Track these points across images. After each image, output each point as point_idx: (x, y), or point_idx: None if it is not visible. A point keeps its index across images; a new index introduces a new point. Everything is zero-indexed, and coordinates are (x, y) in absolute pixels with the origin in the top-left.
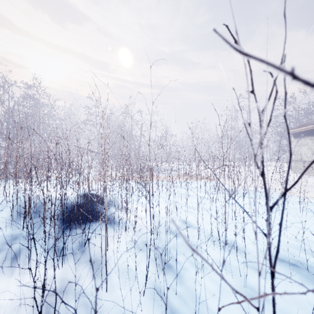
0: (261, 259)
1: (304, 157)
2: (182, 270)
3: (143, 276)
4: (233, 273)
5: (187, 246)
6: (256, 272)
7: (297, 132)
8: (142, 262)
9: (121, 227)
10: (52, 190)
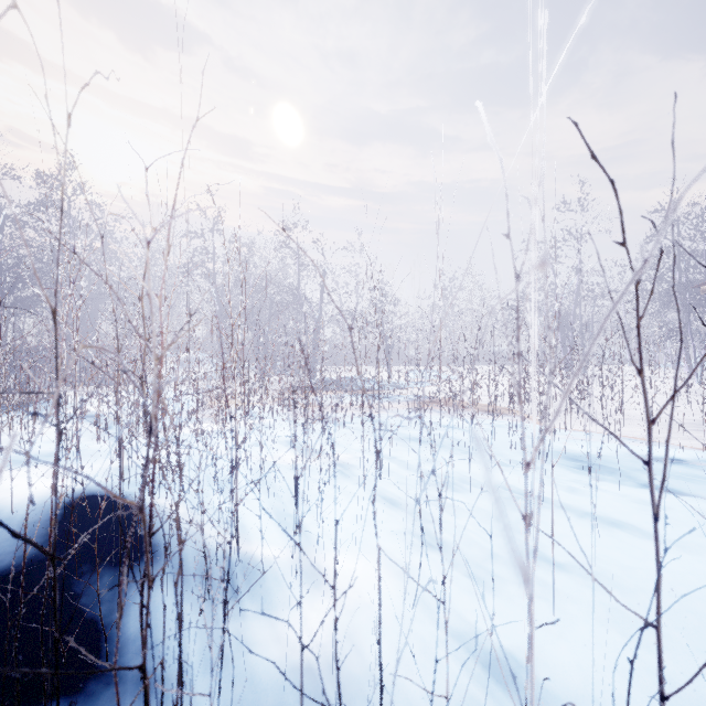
0: None
1: None
2: None
3: None
4: None
5: None
6: None
7: None
8: None
9: None
10: None
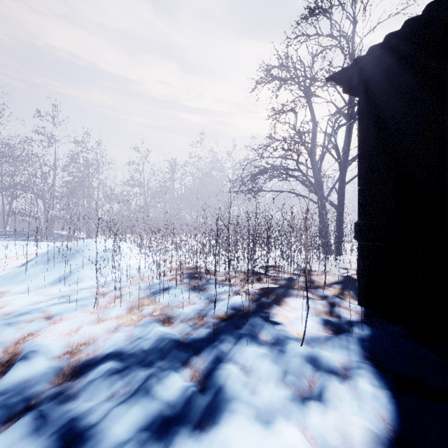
0: None
1: None
2: None
3: None
4: None
5: None
6: None
7: None
8: None
9: None
10: None
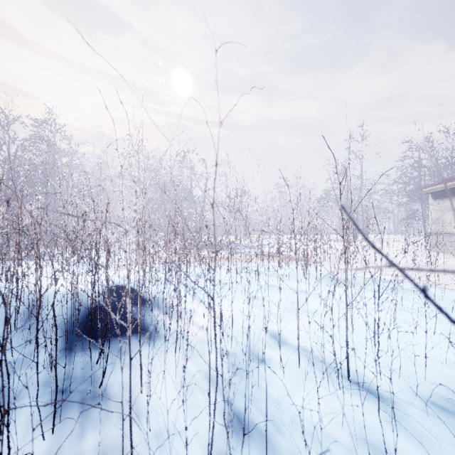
0: (414, 410)
1: (450, 227)
2: (275, 435)
3: (204, 448)
4: (369, 442)
5: (280, 383)
6: (411, 439)
7: (438, 191)
8: (201, 416)
9: (168, 346)
10: (60, 281)
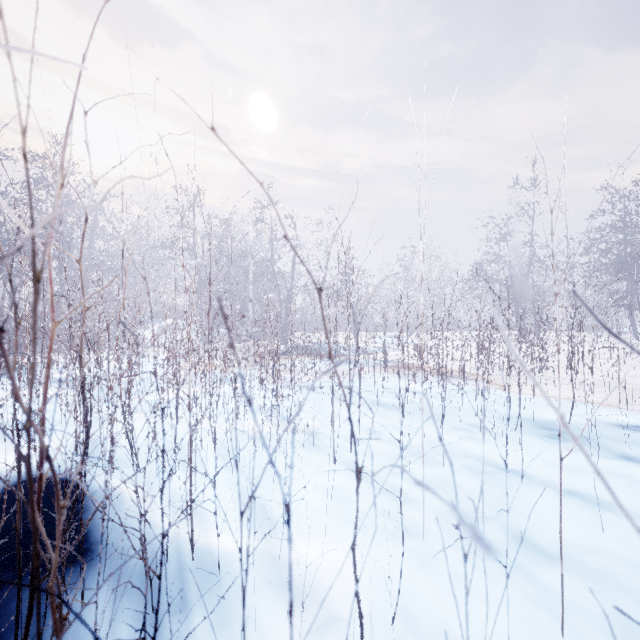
0: None
1: None
2: None
3: None
4: None
5: None
6: None
7: None
8: None
9: None
10: None
